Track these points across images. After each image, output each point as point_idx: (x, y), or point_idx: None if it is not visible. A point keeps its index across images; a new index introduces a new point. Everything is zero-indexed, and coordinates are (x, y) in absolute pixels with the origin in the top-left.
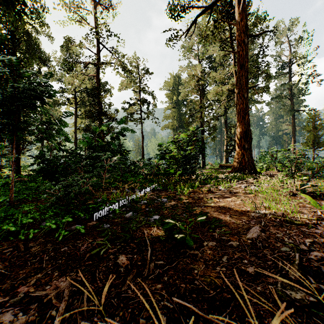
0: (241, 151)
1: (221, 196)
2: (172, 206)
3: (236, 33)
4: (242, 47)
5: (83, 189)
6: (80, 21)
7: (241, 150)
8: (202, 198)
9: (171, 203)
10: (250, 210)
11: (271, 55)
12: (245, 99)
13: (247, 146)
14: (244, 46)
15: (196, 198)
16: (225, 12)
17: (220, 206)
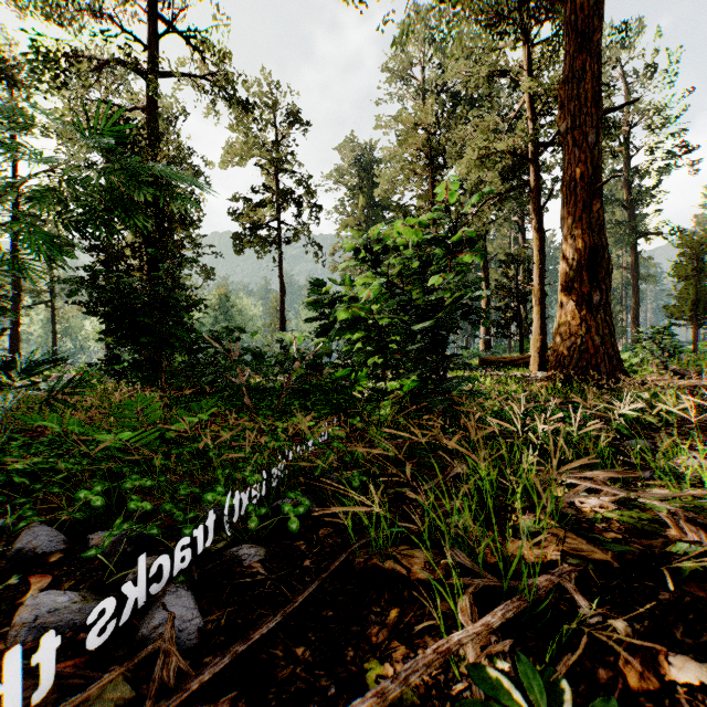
0: (581, 312)
1: None
2: None
3: None
4: None
5: None
6: None
7: (579, 308)
8: None
9: None
10: None
11: None
12: (593, 148)
13: (598, 296)
14: None
15: None
16: None
17: None
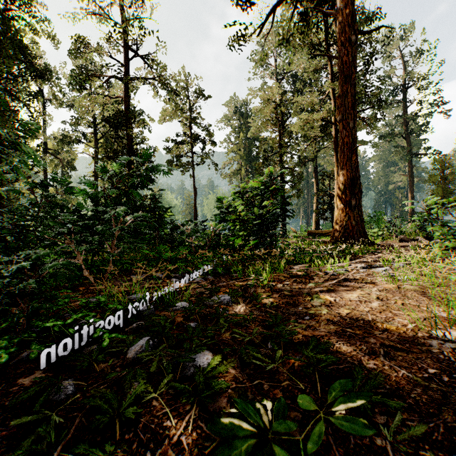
0: (346, 209)
1: (334, 288)
2: (242, 320)
3: (338, 27)
4: (347, 49)
5: (21, 285)
6: (100, 14)
7: (345, 208)
8: (298, 294)
9: (238, 306)
10: (418, 330)
11: (380, 76)
12: (352, 129)
13: (354, 201)
14: (351, 48)
15: (287, 293)
16: (318, 2)
17: (344, 315)
